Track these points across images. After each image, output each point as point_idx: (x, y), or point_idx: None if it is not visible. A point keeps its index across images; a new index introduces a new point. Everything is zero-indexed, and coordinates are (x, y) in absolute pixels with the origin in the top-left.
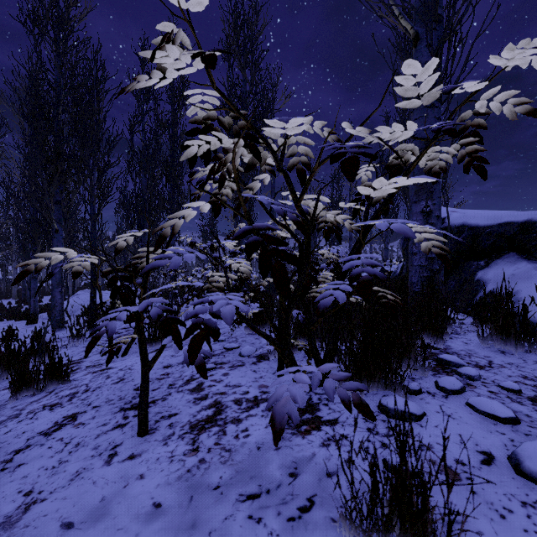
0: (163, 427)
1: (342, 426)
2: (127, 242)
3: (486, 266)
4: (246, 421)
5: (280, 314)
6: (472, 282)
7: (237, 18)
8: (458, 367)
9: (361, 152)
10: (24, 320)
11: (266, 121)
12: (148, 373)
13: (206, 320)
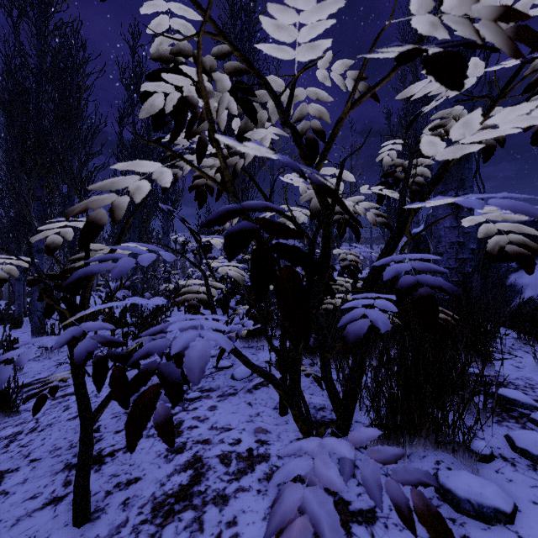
0: (113, 506)
1: (386, 529)
2: (64, 236)
3: (519, 268)
4: (234, 502)
5: (283, 332)
6: (504, 287)
7: (233, 3)
8: (527, 409)
9: (459, 42)
10: (8, 325)
11: (264, 22)
12: (91, 430)
13: (163, 366)
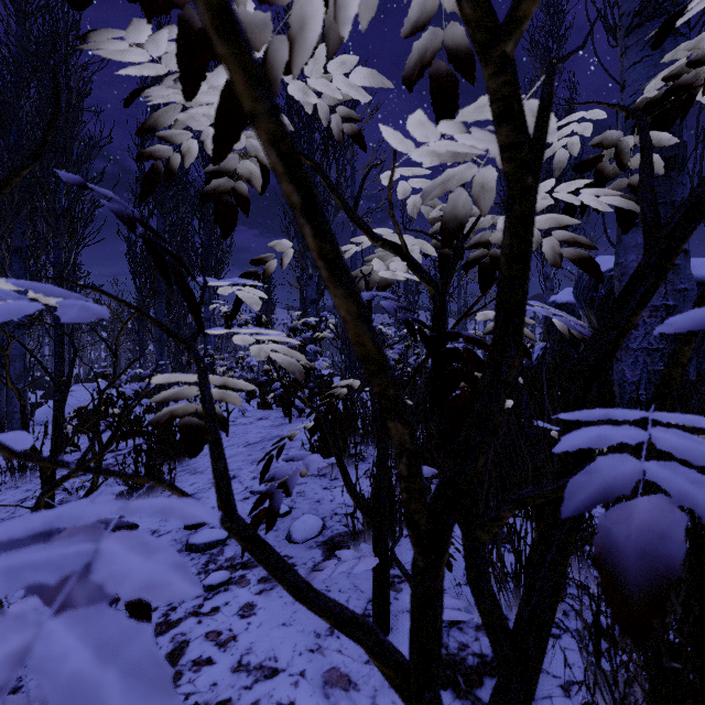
0: None
1: None
2: None
3: None
4: None
5: (380, 472)
6: None
7: None
8: None
9: None
10: None
11: None
12: None
13: None
